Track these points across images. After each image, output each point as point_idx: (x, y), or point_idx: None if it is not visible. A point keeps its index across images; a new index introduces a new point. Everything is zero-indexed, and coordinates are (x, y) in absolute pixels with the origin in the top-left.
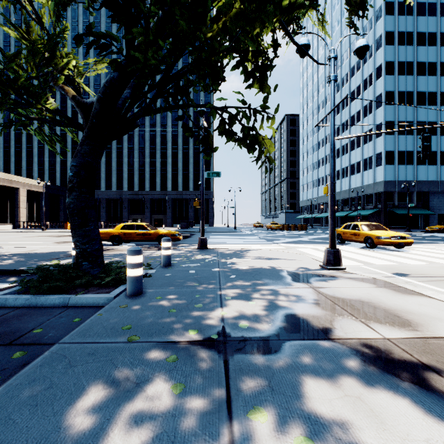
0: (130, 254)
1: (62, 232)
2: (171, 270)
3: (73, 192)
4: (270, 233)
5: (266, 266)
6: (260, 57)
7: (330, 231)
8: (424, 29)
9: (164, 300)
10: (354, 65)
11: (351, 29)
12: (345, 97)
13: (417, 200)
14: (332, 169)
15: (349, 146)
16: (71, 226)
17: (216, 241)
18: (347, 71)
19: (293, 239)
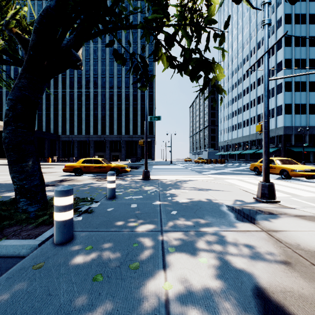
0: (57, 195)
1: (44, 164)
2: (114, 204)
3: (8, 126)
4: (198, 166)
5: (203, 199)
6: (196, 12)
7: (264, 166)
8: (314, 11)
9: (93, 253)
10: (260, 40)
11: (257, 14)
12: (284, 34)
13: (309, 141)
14: (266, 108)
15: (256, 101)
16: (8, 162)
17: (157, 172)
18: (254, 45)
19: (218, 171)
